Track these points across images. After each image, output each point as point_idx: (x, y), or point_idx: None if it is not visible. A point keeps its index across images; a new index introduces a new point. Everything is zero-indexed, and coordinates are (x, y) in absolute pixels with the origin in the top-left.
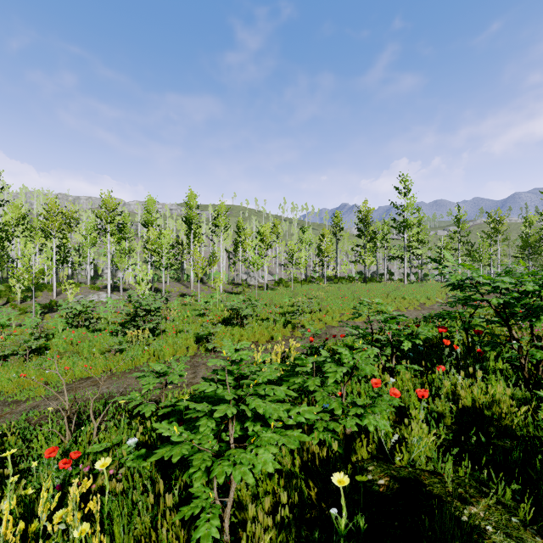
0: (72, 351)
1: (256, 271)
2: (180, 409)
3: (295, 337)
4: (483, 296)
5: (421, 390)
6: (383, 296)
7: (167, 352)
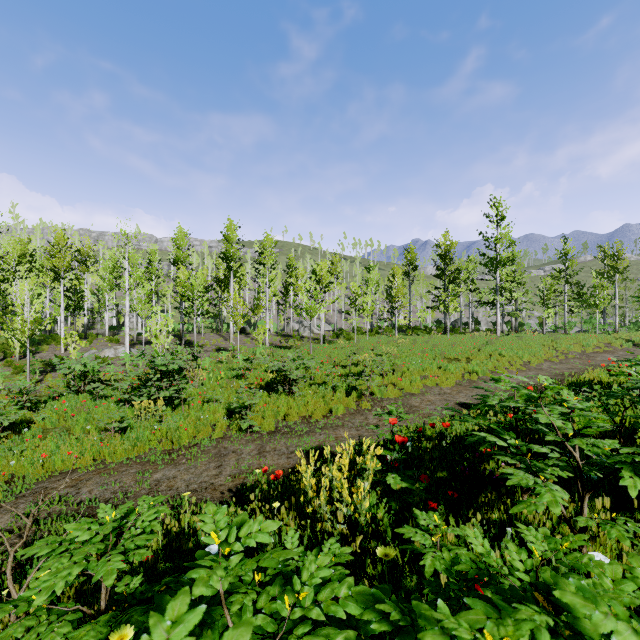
0: (63, 427)
1: (310, 319)
2: None
3: (362, 409)
4: None
5: None
6: (473, 352)
7: (184, 433)
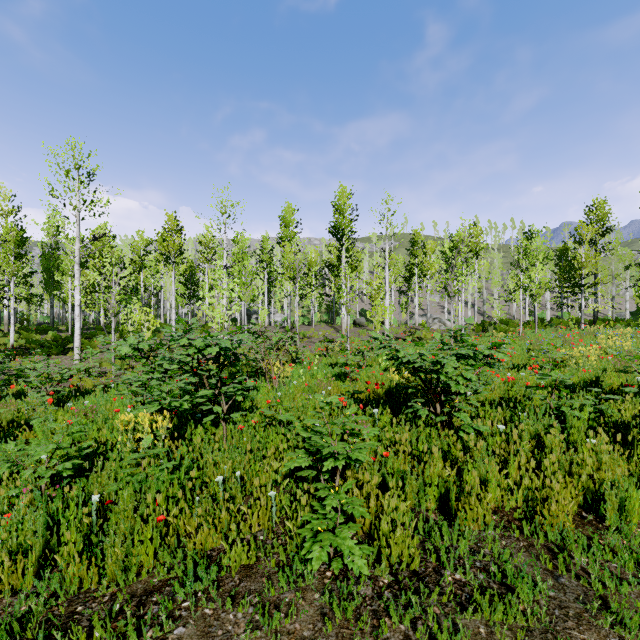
0: None
1: (451, 298)
2: None
3: None
4: None
5: None
6: None
7: (146, 536)
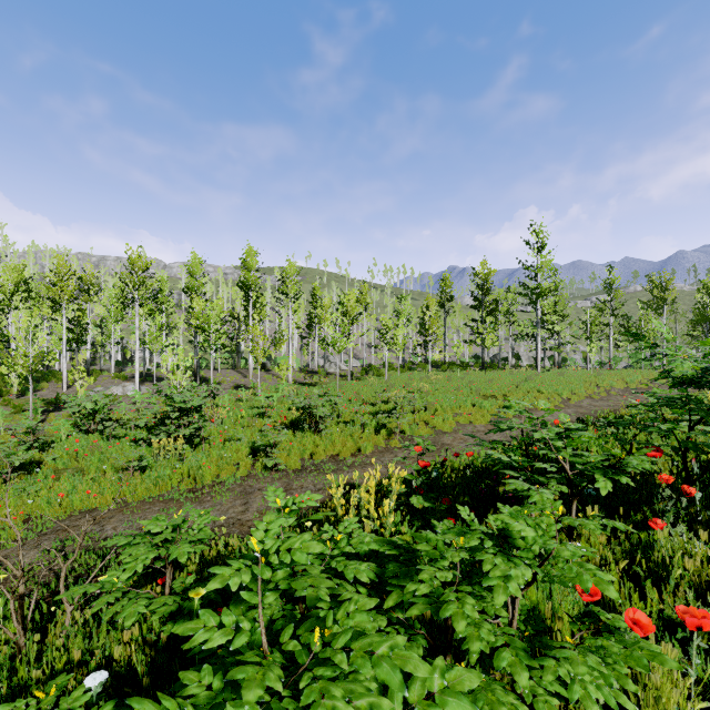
0: (75, 468)
1: (337, 354)
2: (192, 609)
3: (392, 448)
4: None
5: (687, 610)
6: (511, 389)
7: (208, 471)
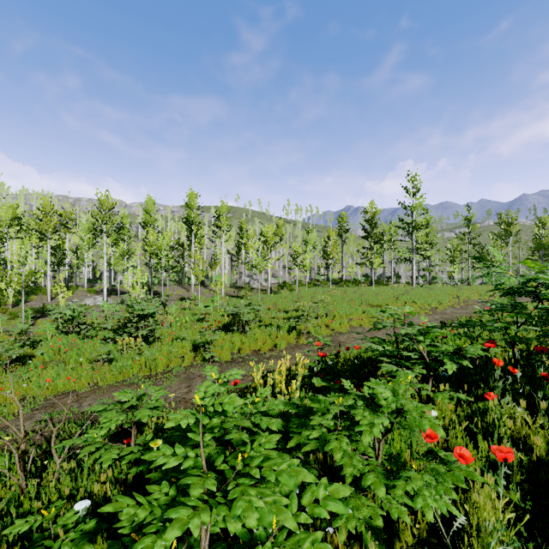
0: (58, 360)
1: (259, 273)
2: None
3: (301, 344)
4: (543, 303)
5: (498, 448)
6: (392, 300)
7: (160, 362)
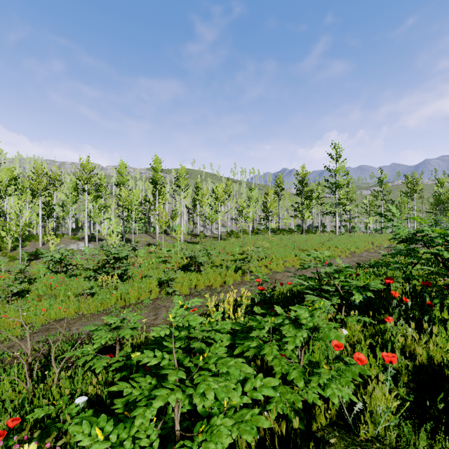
0: (50, 294)
1: (211, 224)
2: (132, 364)
3: (245, 281)
4: (429, 249)
5: (386, 354)
6: (319, 245)
7: (132, 295)
